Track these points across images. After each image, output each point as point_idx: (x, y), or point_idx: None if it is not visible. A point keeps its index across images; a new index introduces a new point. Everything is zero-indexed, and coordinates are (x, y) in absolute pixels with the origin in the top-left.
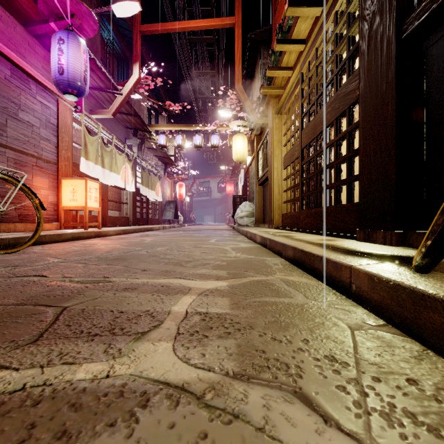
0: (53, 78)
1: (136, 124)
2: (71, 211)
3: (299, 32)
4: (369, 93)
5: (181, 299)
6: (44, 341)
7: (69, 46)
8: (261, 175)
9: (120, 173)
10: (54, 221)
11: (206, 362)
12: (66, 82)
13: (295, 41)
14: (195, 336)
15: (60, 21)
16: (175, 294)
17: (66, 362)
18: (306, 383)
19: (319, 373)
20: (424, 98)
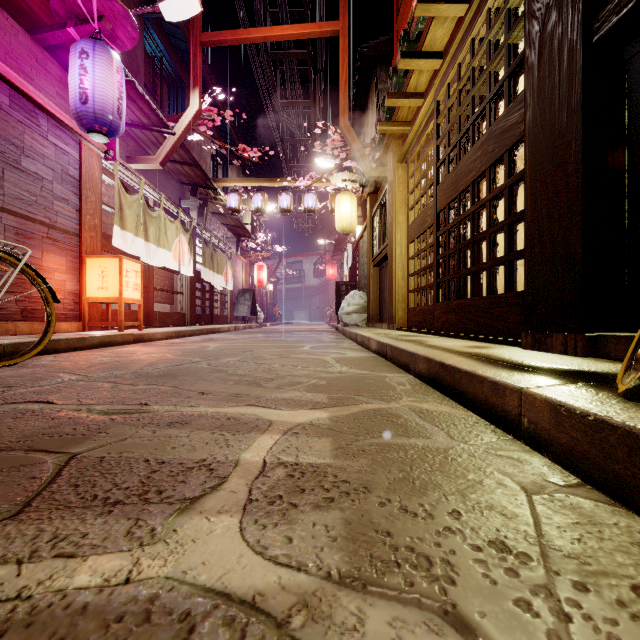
0: (72, 108)
1: (195, 178)
2: (99, 305)
3: (433, 40)
4: (541, 127)
5: (256, 440)
6: (32, 514)
7: (95, 61)
8: (378, 252)
9: (172, 249)
10: (74, 319)
11: (293, 553)
12: (92, 114)
13: (428, 55)
14: (277, 505)
15: (82, 25)
16: (248, 432)
17: (61, 553)
18: (464, 594)
19: (483, 575)
20: (626, 133)
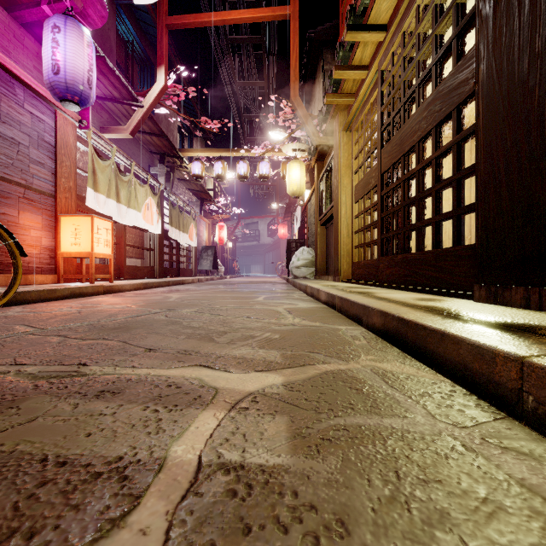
0: (45, 79)
1: (163, 147)
2: (73, 259)
3: (378, 14)
4: (497, 77)
5: (195, 420)
6: None
7: (66, 35)
8: (324, 213)
9: (141, 210)
10: (50, 272)
11: None
12: (64, 84)
13: (373, 28)
14: None
15: (55, 3)
16: (187, 406)
17: None
18: None
19: None
20: None
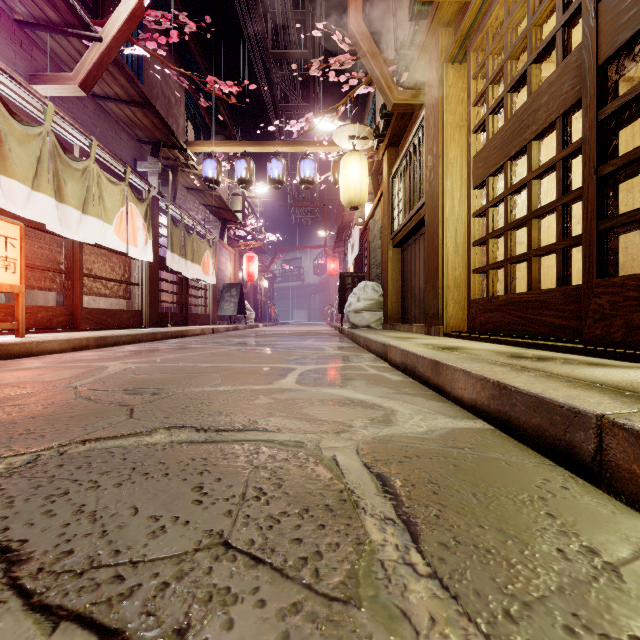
0: None
1: (154, 131)
2: None
3: None
4: None
5: None
6: None
7: None
8: (403, 223)
9: (113, 221)
10: None
11: None
12: None
13: None
14: None
15: None
16: None
17: None
18: None
19: None
20: None
